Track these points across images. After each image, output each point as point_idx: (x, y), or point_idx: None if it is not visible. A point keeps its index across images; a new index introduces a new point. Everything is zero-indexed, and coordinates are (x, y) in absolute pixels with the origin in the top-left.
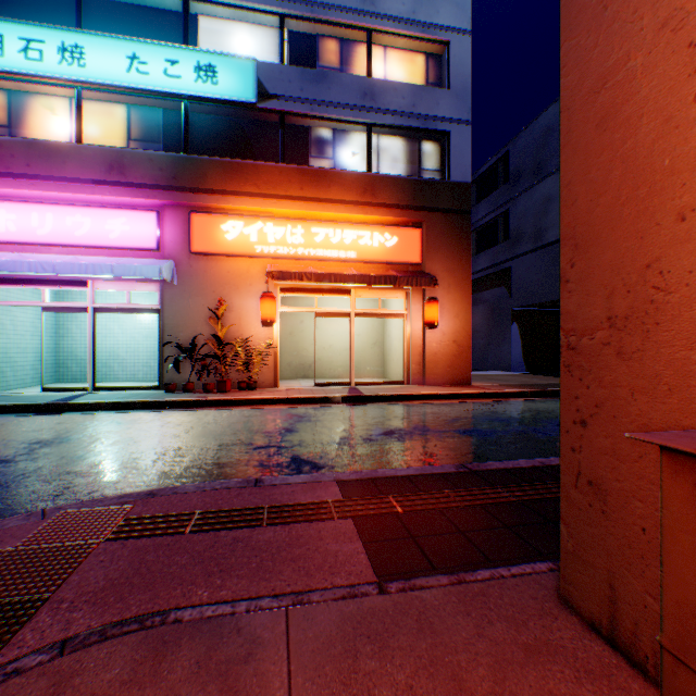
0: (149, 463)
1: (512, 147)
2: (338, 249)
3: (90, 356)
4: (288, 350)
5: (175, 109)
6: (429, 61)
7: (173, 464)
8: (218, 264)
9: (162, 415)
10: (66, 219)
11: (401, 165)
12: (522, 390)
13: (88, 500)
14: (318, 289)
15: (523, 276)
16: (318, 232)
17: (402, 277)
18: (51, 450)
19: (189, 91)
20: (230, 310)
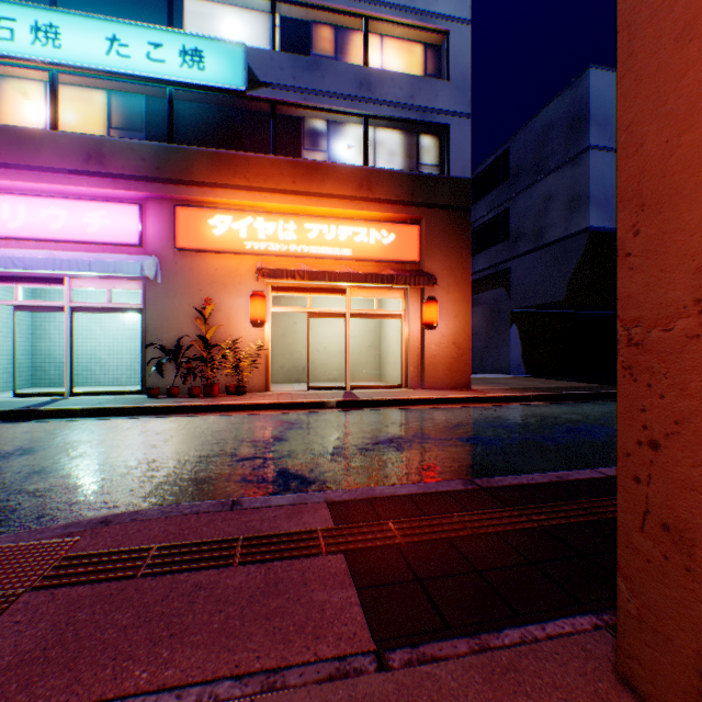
0: (116, 479)
1: (512, 144)
2: (333, 246)
3: (67, 358)
4: (281, 353)
5: (159, 96)
6: (427, 51)
7: (143, 480)
8: (205, 261)
9: (141, 423)
10: (40, 211)
11: (399, 160)
12: (524, 394)
13: (25, 531)
14: (311, 288)
15: (523, 277)
16: (311, 228)
17: (400, 276)
18: (8, 464)
19: (174, 77)
20: (218, 310)
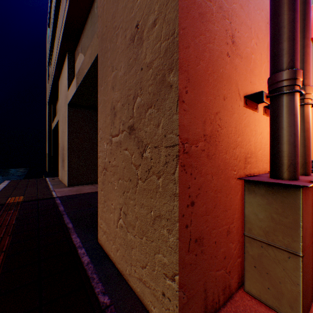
0: None
1: None
2: None
3: None
4: None
5: None
6: None
7: None
8: None
9: None
10: None
11: None
12: None
13: None
14: None
15: None
16: None
17: None
18: None
19: None
20: None
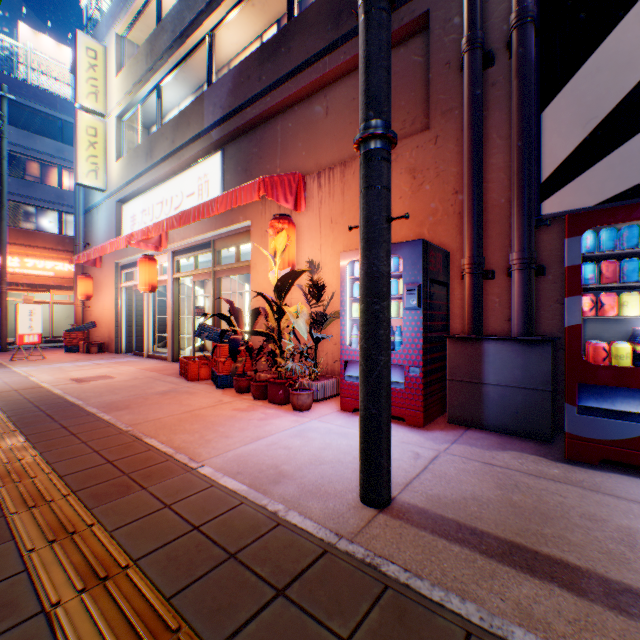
0: None
1: None
2: (43, 271)
3: None
4: None
5: None
6: None
7: None
8: None
9: None
10: None
11: None
12: None
13: None
14: (29, 290)
15: None
16: (30, 261)
17: None
18: None
19: None
20: None
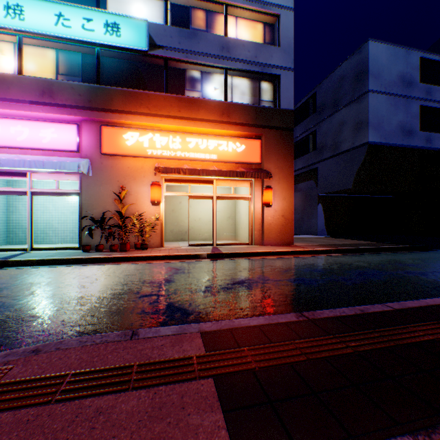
0: (53, 312)
1: (318, 89)
2: (205, 153)
3: (29, 226)
4: (171, 222)
5: (91, 53)
6: (265, 28)
7: (72, 313)
8: (121, 162)
9: (77, 269)
10: (10, 128)
11: (247, 97)
12: (328, 249)
13: None
14: (191, 180)
15: (325, 173)
16: (190, 141)
17: (248, 172)
18: None
19: (100, 41)
20: (129, 194)
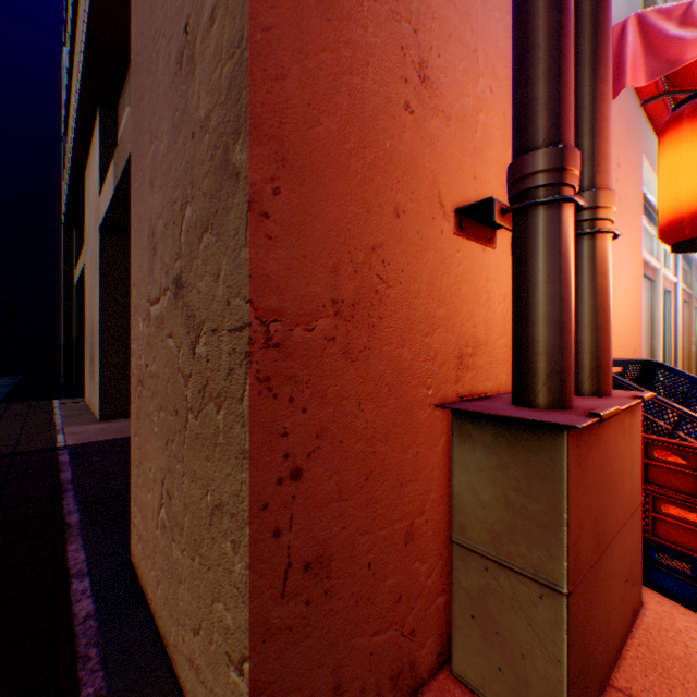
0: None
1: None
2: None
3: None
4: None
5: None
6: None
7: None
8: None
9: None
10: None
11: None
12: None
13: None
14: None
15: None
16: None
17: None
18: None
19: None
20: None
